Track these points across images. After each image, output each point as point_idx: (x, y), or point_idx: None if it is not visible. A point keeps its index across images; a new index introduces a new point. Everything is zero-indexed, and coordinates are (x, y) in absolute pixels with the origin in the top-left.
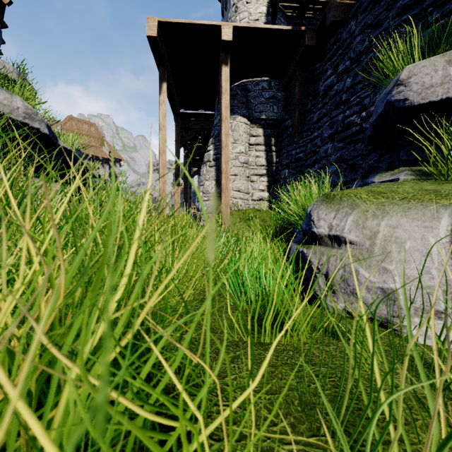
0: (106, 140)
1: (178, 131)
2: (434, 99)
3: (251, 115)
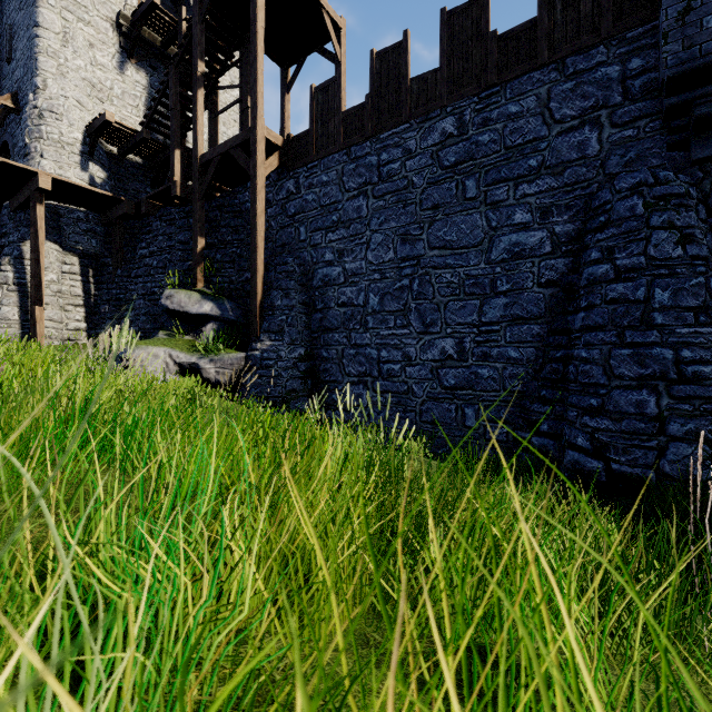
0: None
1: None
2: (174, 309)
3: (65, 242)
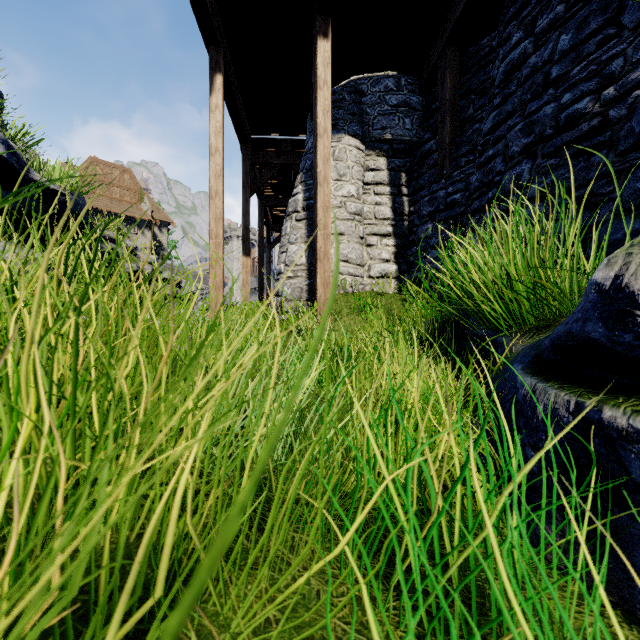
0: (147, 195)
1: (247, 167)
2: None
3: (367, 134)
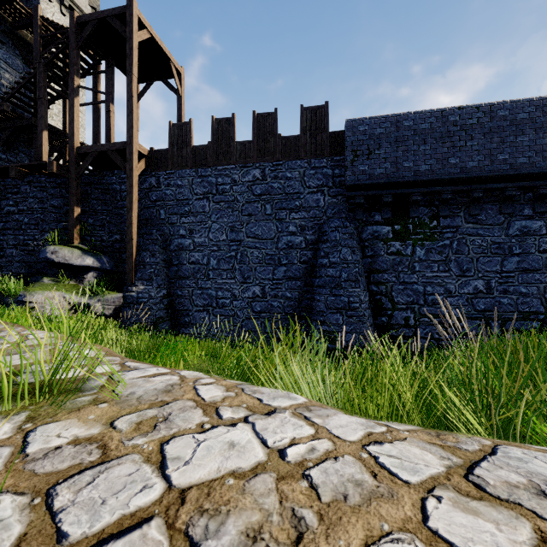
0: None
1: None
2: (59, 261)
3: None
